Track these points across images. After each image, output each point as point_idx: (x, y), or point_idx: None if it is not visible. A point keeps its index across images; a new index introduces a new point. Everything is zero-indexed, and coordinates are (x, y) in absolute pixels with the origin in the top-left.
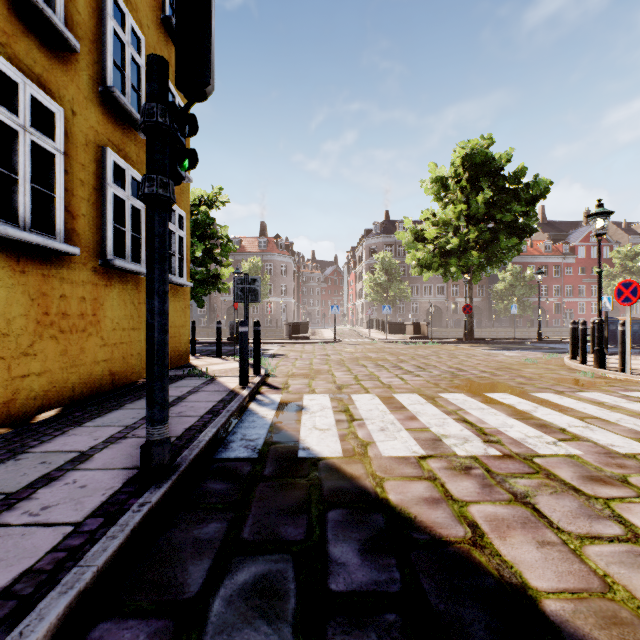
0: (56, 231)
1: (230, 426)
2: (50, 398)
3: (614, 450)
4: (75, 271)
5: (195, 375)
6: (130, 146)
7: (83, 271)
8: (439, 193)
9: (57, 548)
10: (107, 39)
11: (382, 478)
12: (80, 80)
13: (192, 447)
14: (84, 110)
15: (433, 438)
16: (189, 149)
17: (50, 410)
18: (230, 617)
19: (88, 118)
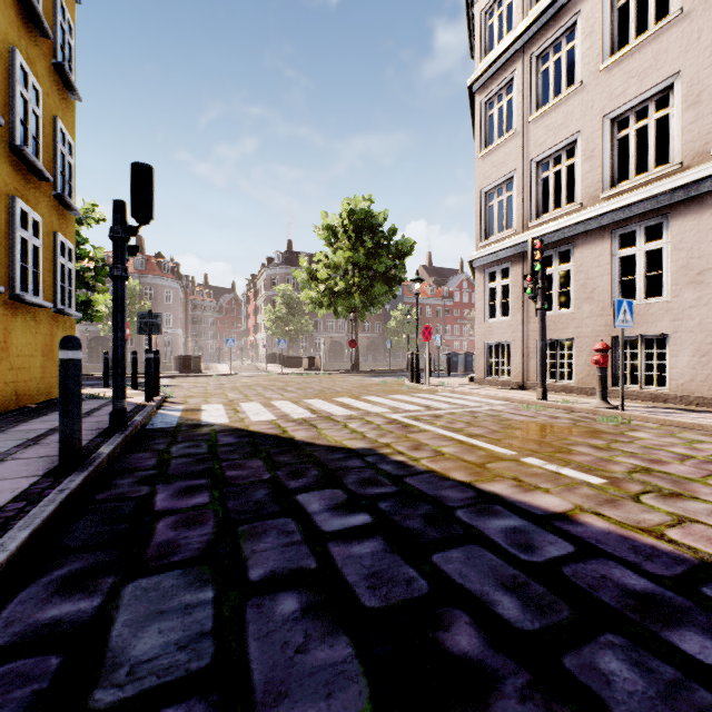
0: None
1: (149, 419)
2: None
3: (372, 412)
4: None
5: (94, 398)
6: (30, 190)
7: None
8: (330, 239)
9: (90, 443)
10: (16, 102)
11: (250, 426)
12: None
13: (133, 421)
14: None
15: (285, 414)
16: (135, 246)
17: None
18: (181, 450)
19: (1, 173)
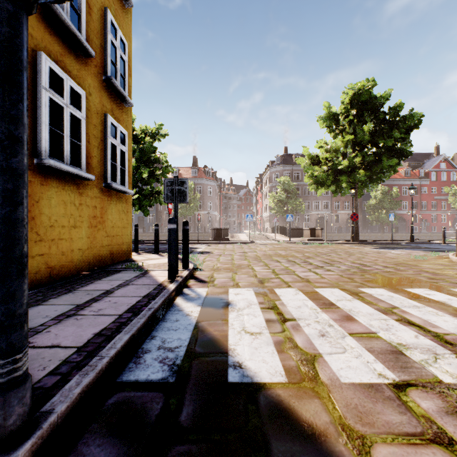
0: None
1: (150, 327)
2: None
3: None
4: None
5: (131, 269)
6: (70, 60)
7: None
8: (331, 126)
9: None
10: None
11: (363, 437)
12: None
13: (86, 369)
14: None
15: (391, 349)
16: None
17: None
18: None
19: None
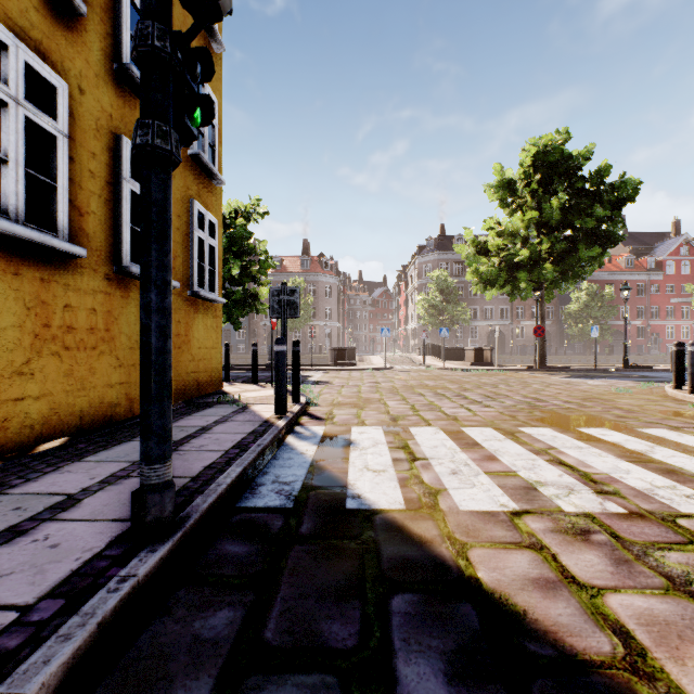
0: (58, 228)
1: (261, 464)
2: (51, 426)
3: None
4: (83, 277)
5: (226, 403)
6: None
7: (93, 278)
8: (505, 198)
9: None
10: (122, 9)
11: (464, 544)
12: (89, 53)
13: (208, 492)
14: (94, 89)
15: (524, 486)
16: (201, 94)
17: (51, 441)
18: None
19: (99, 99)
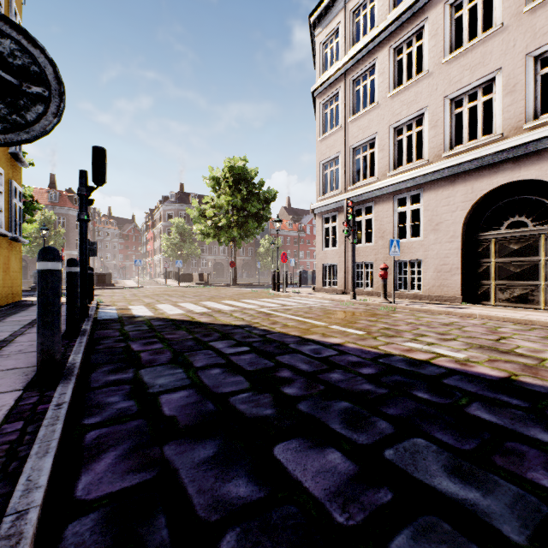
0: None
1: (96, 314)
2: None
3: (248, 308)
4: None
5: None
6: None
7: None
8: (215, 187)
9: None
10: None
11: (169, 316)
12: None
13: (89, 314)
14: None
15: (190, 310)
16: (93, 200)
17: None
18: (131, 328)
19: None
